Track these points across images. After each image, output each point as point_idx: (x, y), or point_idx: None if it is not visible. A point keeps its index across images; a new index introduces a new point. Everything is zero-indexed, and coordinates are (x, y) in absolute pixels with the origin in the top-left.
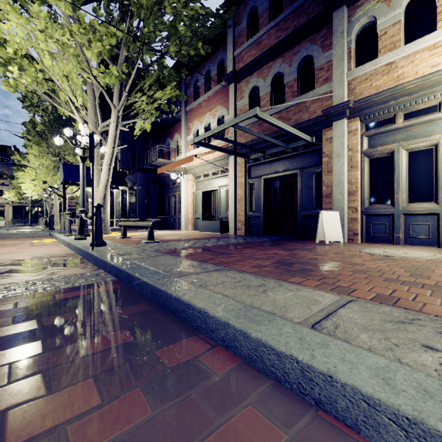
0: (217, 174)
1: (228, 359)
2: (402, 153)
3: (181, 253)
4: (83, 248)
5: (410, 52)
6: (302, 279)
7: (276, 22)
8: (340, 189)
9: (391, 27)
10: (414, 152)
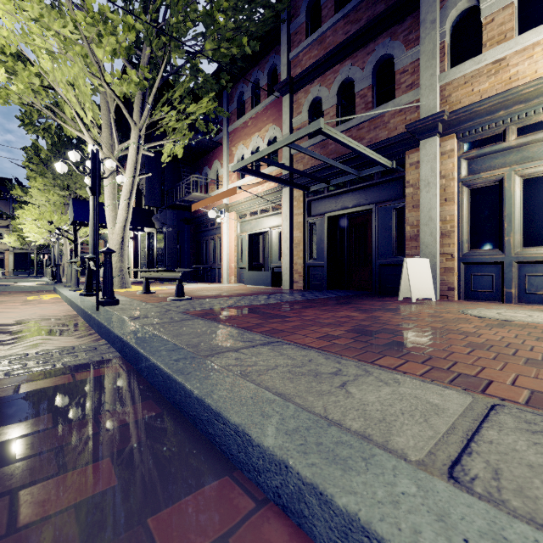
0: (268, 211)
1: (289, 542)
2: (515, 181)
3: (218, 315)
4: (86, 308)
5: (527, 45)
6: (397, 359)
7: (344, 12)
8: (430, 229)
9: (501, 12)
10: (532, 180)
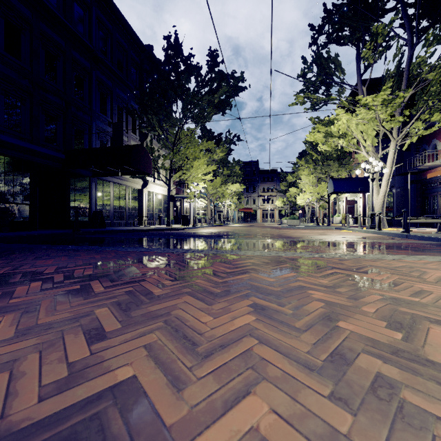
0: None
1: None
2: None
3: None
4: (399, 233)
5: None
6: None
7: None
8: None
9: None
10: None
